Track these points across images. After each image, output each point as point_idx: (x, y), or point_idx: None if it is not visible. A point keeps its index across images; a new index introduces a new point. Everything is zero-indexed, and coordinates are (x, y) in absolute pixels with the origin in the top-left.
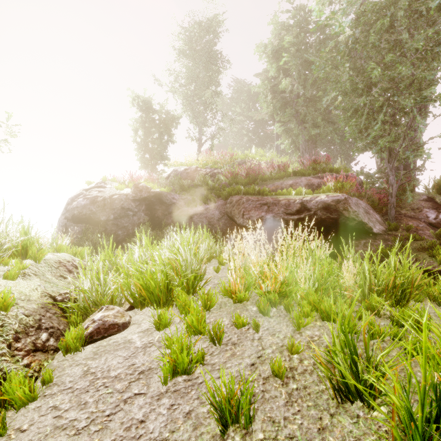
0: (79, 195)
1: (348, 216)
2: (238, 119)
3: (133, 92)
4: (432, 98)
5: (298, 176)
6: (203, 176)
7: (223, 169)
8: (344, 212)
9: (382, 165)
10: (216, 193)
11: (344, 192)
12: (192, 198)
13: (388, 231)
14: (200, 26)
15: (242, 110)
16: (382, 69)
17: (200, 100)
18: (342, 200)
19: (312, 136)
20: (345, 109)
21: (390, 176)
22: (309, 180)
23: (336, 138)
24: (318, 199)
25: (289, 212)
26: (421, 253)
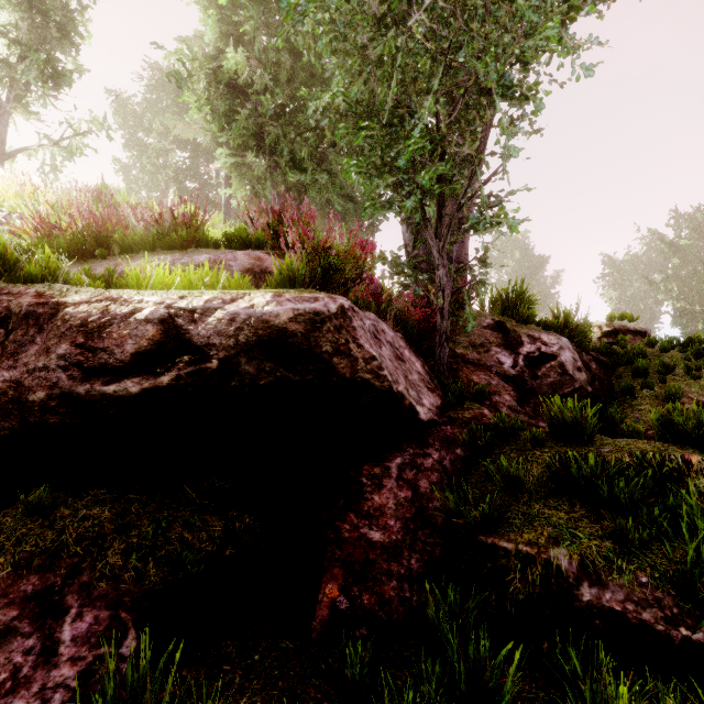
0: None
1: (350, 376)
2: (157, 144)
3: None
4: (523, 90)
5: (235, 248)
6: None
7: (25, 211)
8: (337, 362)
9: (416, 251)
10: None
11: (339, 290)
12: None
13: (447, 409)
14: None
15: (165, 127)
16: (422, 21)
17: None
18: (329, 317)
19: (292, 188)
20: (349, 105)
21: (439, 269)
22: (258, 260)
23: (336, 201)
24: (237, 307)
25: (101, 363)
26: (571, 511)
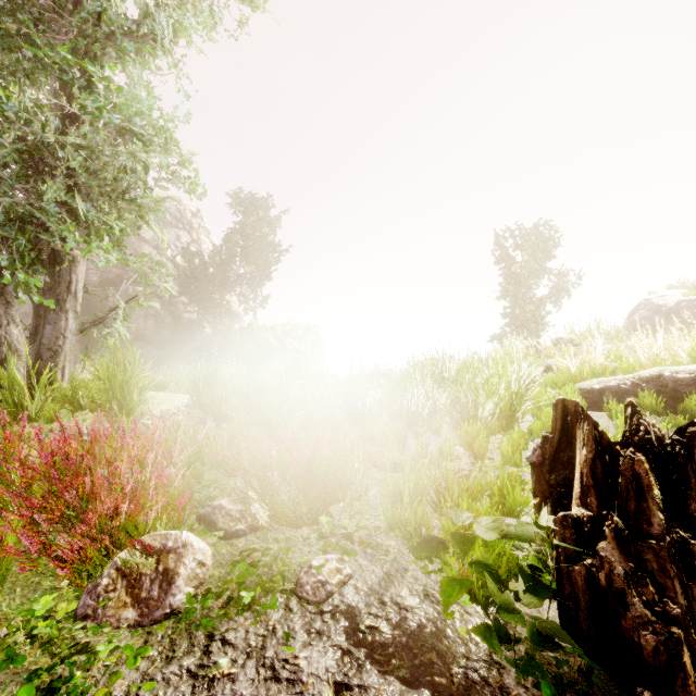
0: (640, 307)
1: None
2: None
3: None
4: None
5: None
6: None
7: None
8: None
9: None
10: None
11: None
12: None
13: None
14: None
15: None
16: None
17: None
18: None
19: None
20: None
21: None
22: None
23: None
24: None
25: None
26: None
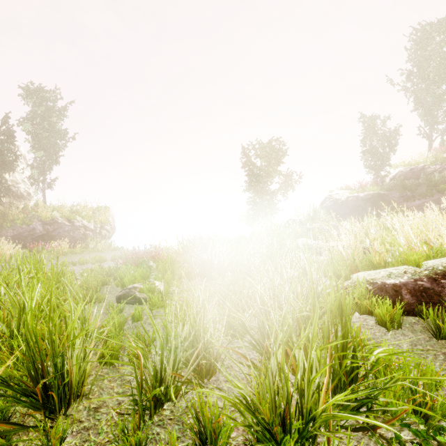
0: (326, 200)
1: None
2: None
3: (360, 117)
4: None
5: None
6: (426, 175)
7: None
8: None
9: None
10: (435, 189)
11: None
12: (411, 195)
13: None
14: (430, 27)
15: None
16: None
17: (431, 98)
18: None
19: None
20: None
21: None
22: None
23: None
24: None
25: None
26: None
